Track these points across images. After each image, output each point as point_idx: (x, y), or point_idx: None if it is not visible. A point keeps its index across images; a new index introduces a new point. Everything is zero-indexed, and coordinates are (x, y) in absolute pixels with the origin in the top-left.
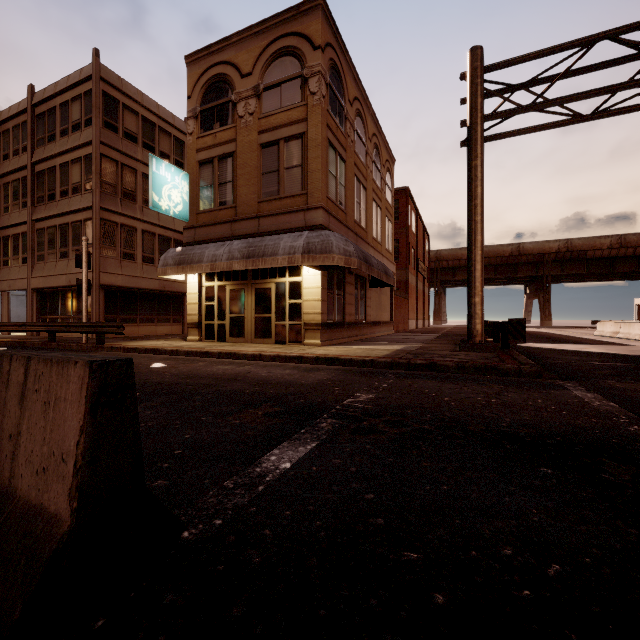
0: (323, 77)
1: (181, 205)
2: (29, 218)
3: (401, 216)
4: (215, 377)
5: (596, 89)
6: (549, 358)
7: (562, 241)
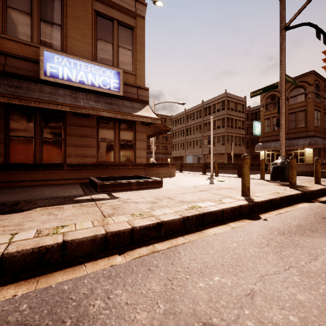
0: (313, 92)
1: (259, 131)
2: (202, 135)
3: None
4: None
5: None
6: None
7: None
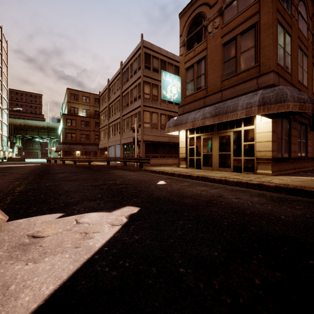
0: None
1: (176, 94)
2: (121, 115)
3: None
4: (194, 198)
5: None
6: None
7: None
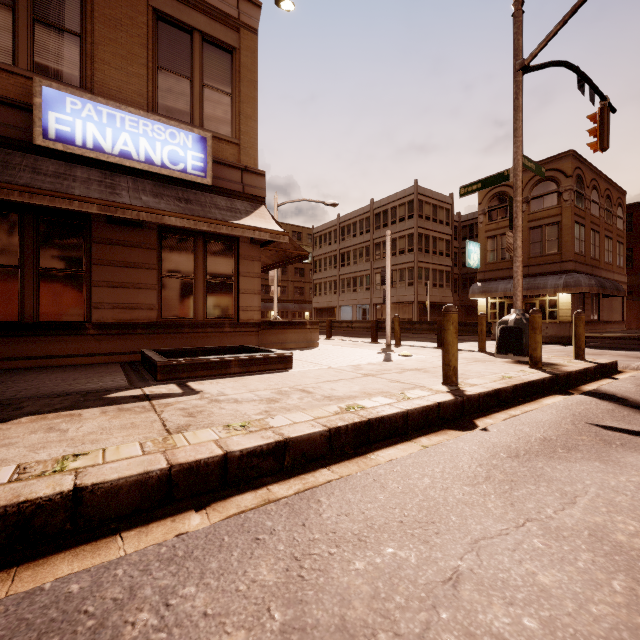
0: (572, 190)
1: (477, 261)
2: (371, 267)
3: (634, 228)
4: None
5: None
6: None
7: None
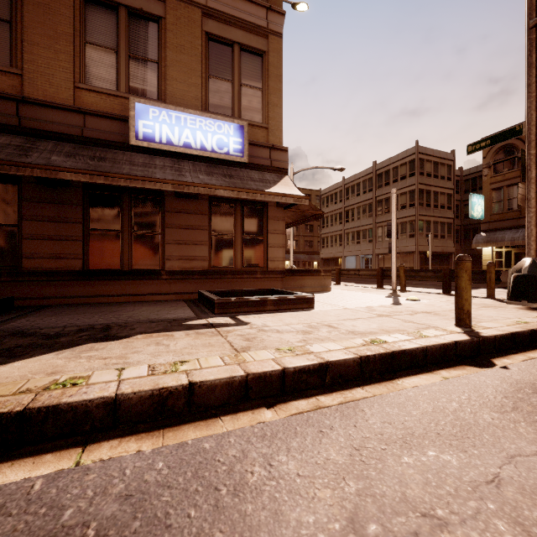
0: None
1: (481, 212)
2: (374, 222)
3: None
4: None
5: None
6: None
7: None
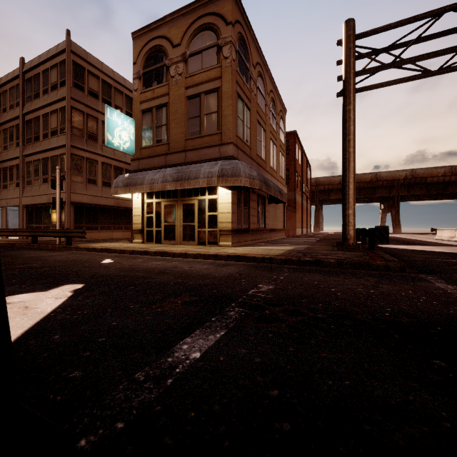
0: (233, 45)
1: (129, 143)
2: (21, 154)
3: (291, 152)
4: (148, 271)
5: (443, 49)
6: (406, 256)
7: (408, 170)
